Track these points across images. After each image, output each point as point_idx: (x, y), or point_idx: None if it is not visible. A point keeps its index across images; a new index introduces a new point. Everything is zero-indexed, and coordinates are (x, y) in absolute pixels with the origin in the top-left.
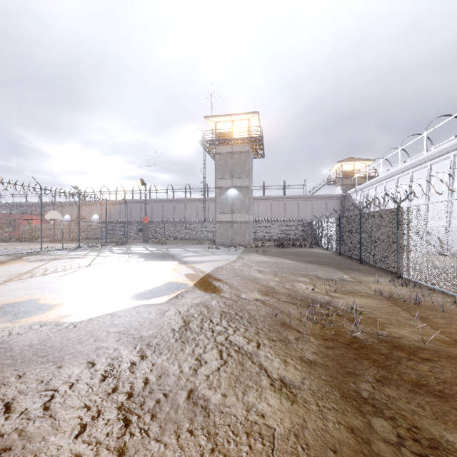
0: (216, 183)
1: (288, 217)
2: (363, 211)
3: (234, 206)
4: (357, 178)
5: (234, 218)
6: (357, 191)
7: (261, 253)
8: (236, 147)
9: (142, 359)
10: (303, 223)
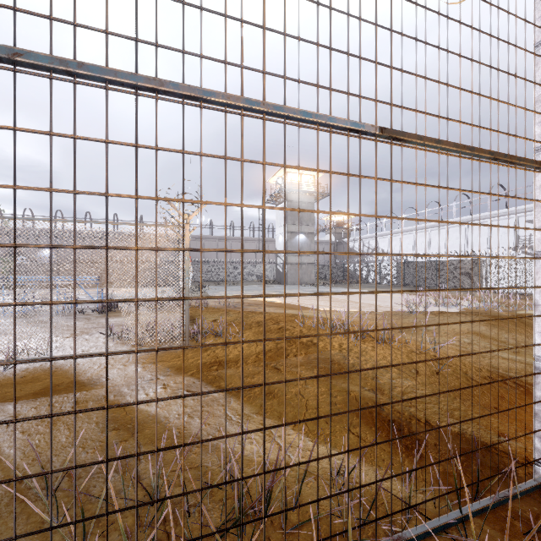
0: (288, 228)
1: None
2: (364, 256)
3: (303, 250)
4: (346, 228)
5: (303, 260)
6: (356, 240)
7: (362, 287)
8: (304, 198)
9: None
10: (320, 265)
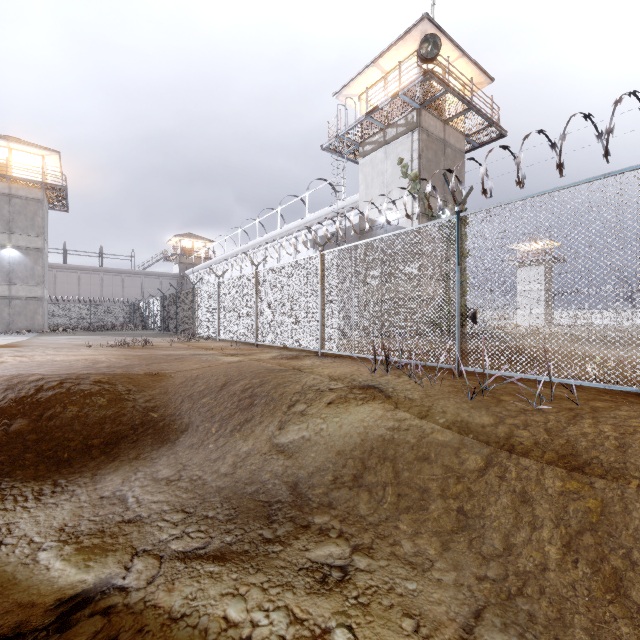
0: None
1: (107, 297)
2: None
3: (14, 275)
4: (196, 257)
5: (14, 291)
6: (194, 272)
7: (67, 335)
8: (19, 189)
9: (2, 354)
10: (130, 306)
